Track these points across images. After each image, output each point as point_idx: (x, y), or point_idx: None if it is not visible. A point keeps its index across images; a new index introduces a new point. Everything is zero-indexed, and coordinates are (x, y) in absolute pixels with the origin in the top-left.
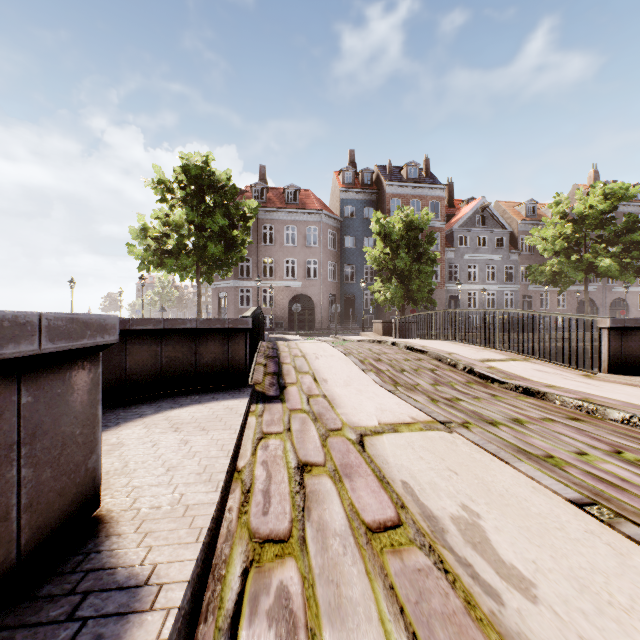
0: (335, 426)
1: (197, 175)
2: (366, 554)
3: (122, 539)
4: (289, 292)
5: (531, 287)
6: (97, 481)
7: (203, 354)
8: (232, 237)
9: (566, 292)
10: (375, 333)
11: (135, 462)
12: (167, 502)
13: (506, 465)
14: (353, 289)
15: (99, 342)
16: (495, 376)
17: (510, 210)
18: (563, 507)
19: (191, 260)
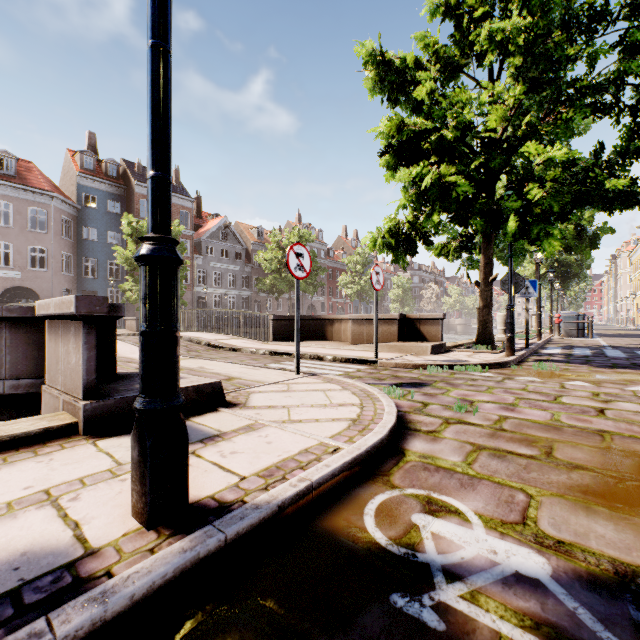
0: None
1: None
2: None
3: None
4: (0, 283)
5: (260, 294)
6: None
7: None
8: None
9: (282, 299)
10: (128, 330)
11: None
12: None
13: (215, 361)
14: (95, 285)
15: None
16: (221, 345)
17: (246, 231)
18: (227, 363)
19: None
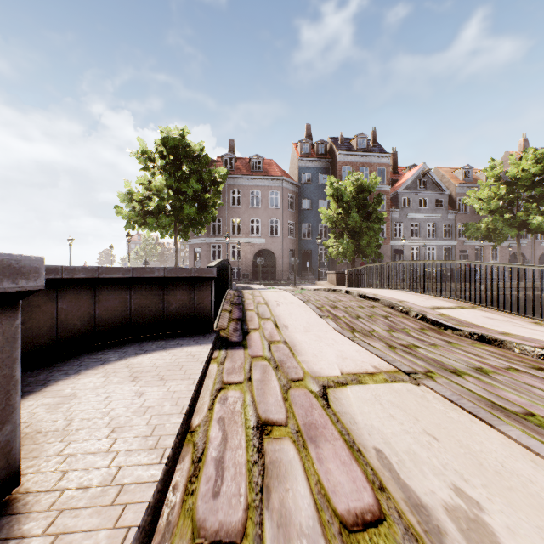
0: (296, 376)
1: (175, 146)
2: None
3: None
4: (254, 247)
5: (467, 242)
6: (13, 455)
7: (170, 301)
8: (205, 200)
9: (499, 247)
10: (329, 283)
11: (80, 419)
12: (99, 479)
13: (490, 428)
14: (309, 245)
15: (8, 288)
16: (448, 323)
17: (448, 175)
18: None
19: (169, 219)
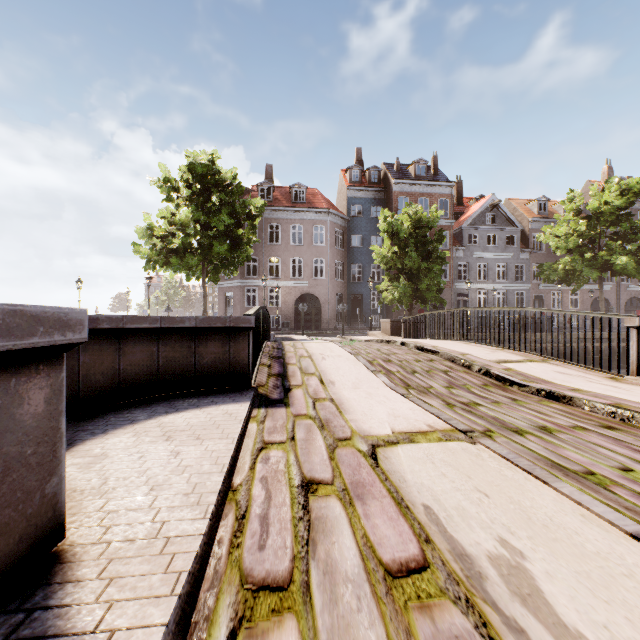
0: (344, 435)
1: (203, 174)
2: (386, 610)
3: (79, 588)
4: (295, 292)
5: (543, 286)
6: (59, 508)
7: (203, 354)
8: (238, 236)
9: (579, 291)
10: (383, 333)
11: (116, 478)
12: (144, 533)
13: (544, 485)
14: (360, 288)
15: (58, 341)
16: (514, 378)
17: (521, 207)
18: (625, 544)
19: (197, 259)
